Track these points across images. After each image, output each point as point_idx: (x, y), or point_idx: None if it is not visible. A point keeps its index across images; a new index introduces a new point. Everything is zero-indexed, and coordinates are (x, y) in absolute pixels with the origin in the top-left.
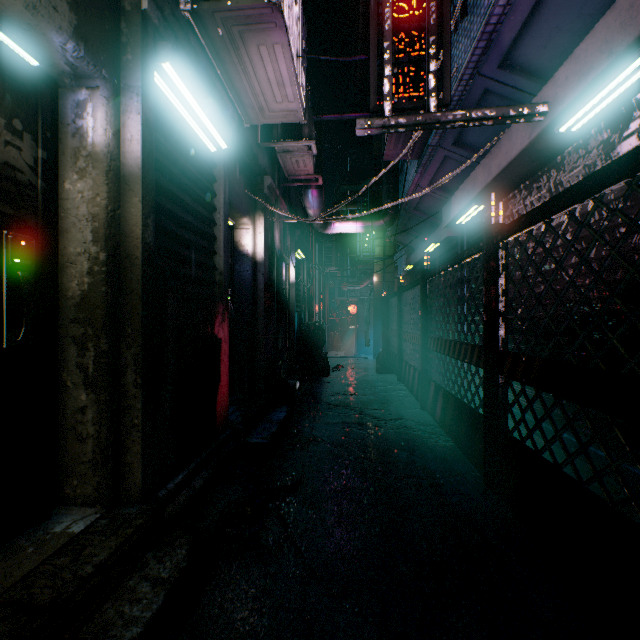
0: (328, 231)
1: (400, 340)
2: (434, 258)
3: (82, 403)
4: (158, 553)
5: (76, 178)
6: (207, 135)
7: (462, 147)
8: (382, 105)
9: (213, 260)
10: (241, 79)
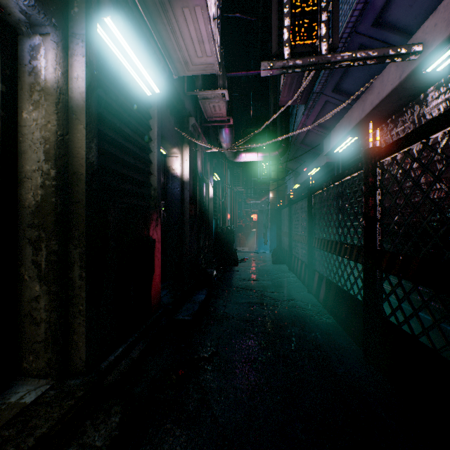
0: (237, 160)
1: (290, 240)
2: (315, 179)
3: (36, 293)
4: (96, 421)
5: (31, 109)
6: (144, 81)
7: (339, 93)
8: (282, 50)
9: (149, 179)
10: (170, 38)
